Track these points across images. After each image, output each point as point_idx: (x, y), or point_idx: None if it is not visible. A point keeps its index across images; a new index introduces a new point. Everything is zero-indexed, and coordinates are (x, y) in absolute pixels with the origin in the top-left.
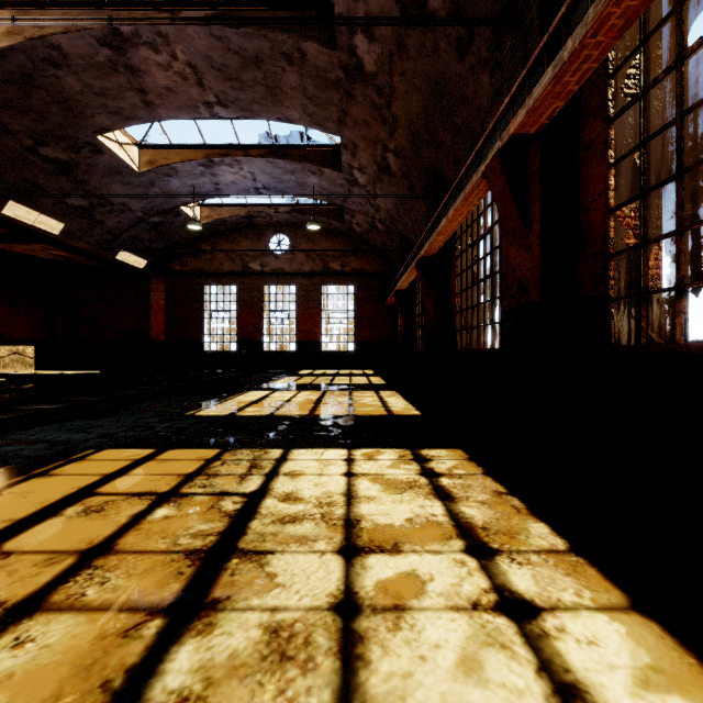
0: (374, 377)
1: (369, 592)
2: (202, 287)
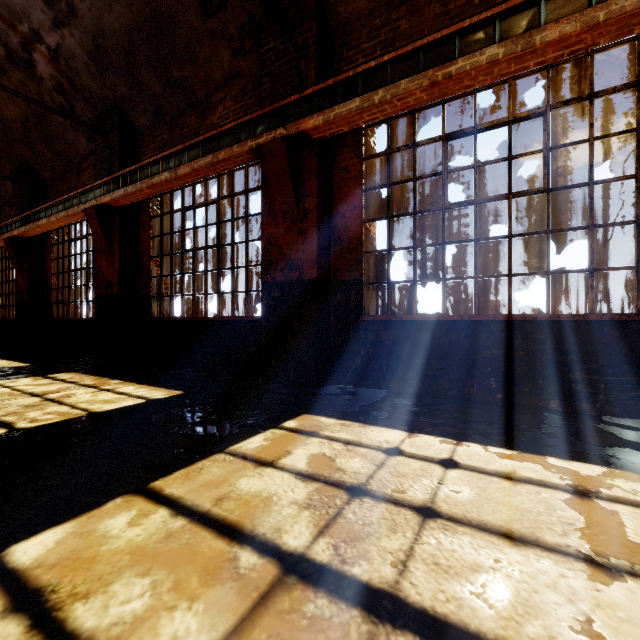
0: None
1: (55, 397)
2: None
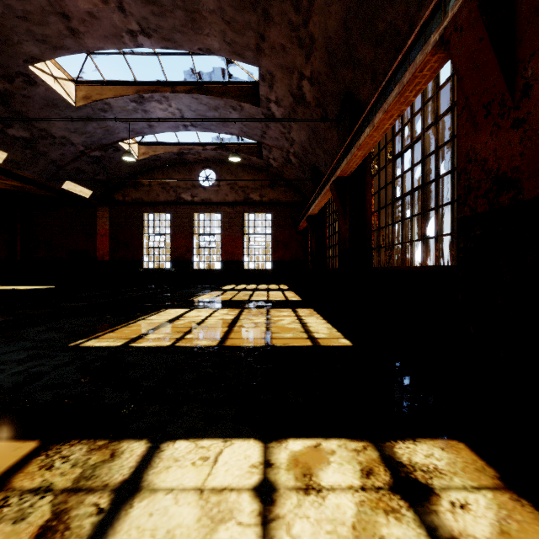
0: (289, 292)
1: None
2: (141, 214)
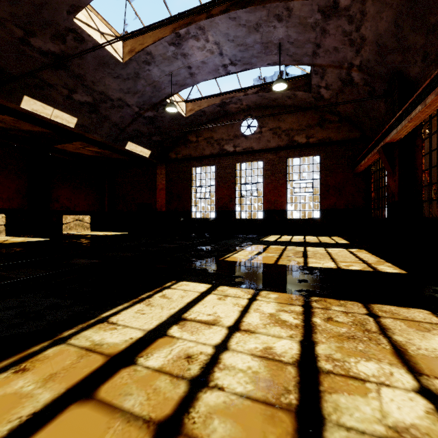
0: (358, 251)
1: None
2: (190, 169)
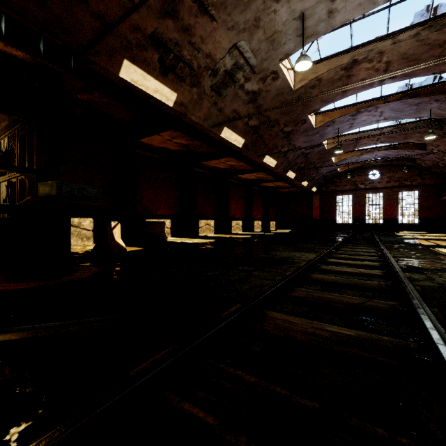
0: (442, 234)
1: None
2: (335, 196)
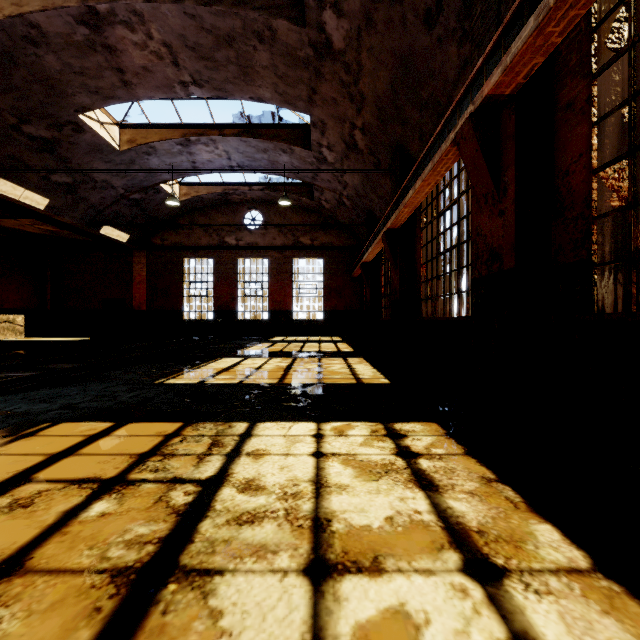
0: (341, 344)
1: None
2: (181, 260)
